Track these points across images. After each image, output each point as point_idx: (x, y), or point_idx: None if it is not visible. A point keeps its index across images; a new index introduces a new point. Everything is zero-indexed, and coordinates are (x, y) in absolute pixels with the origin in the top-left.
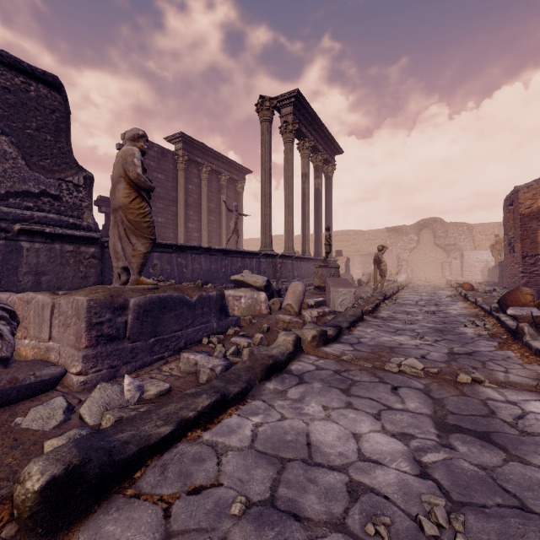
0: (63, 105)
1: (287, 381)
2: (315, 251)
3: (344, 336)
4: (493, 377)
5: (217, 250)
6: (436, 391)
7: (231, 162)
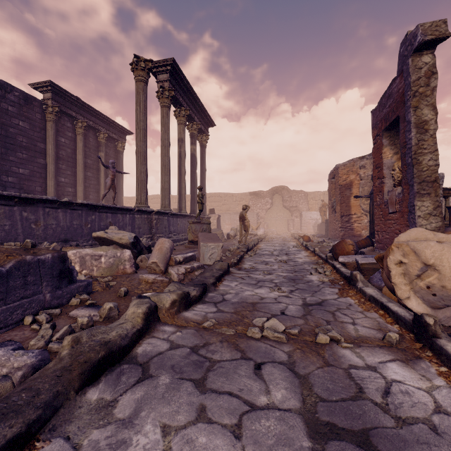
0: None
1: (123, 379)
2: (191, 208)
3: (210, 293)
4: (346, 332)
5: (80, 204)
6: (301, 363)
7: (110, 121)
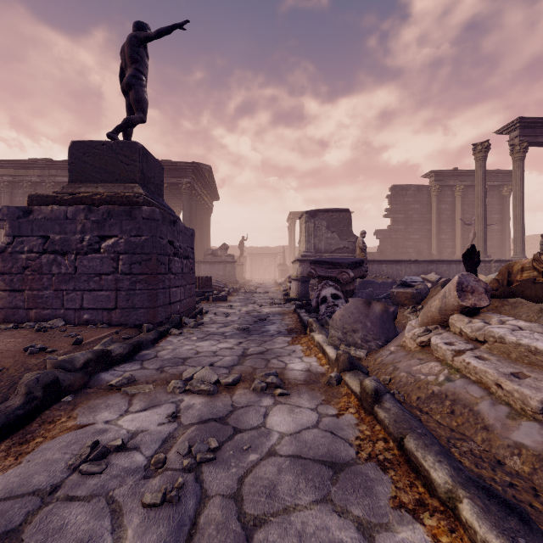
0: (349, 216)
1: None
2: None
3: None
4: None
5: (422, 261)
6: None
7: (489, 172)
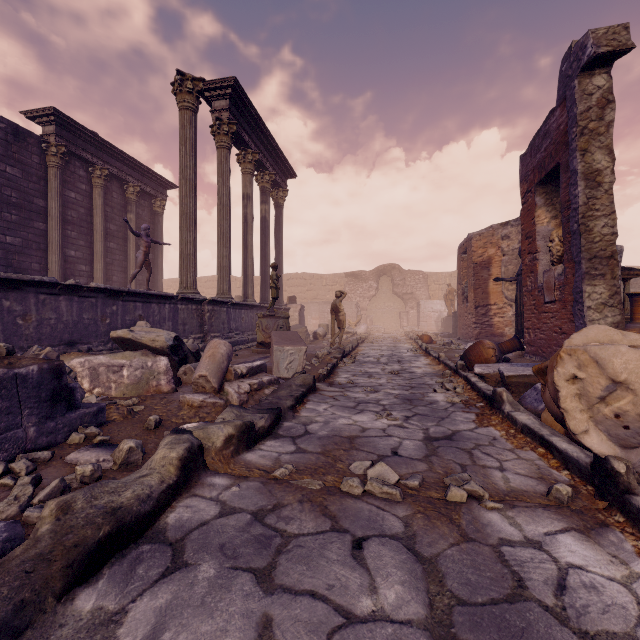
0: None
1: (140, 572)
2: (261, 296)
3: (286, 422)
4: (491, 483)
5: (94, 289)
6: (424, 538)
7: (144, 168)
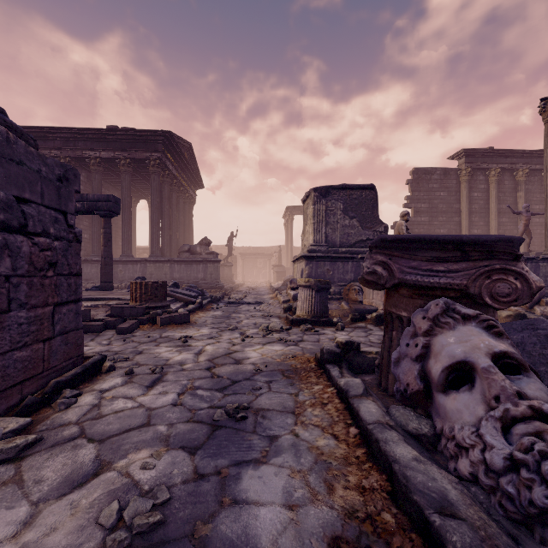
0: (375, 195)
1: None
2: None
3: None
4: None
5: None
6: None
7: (531, 153)
